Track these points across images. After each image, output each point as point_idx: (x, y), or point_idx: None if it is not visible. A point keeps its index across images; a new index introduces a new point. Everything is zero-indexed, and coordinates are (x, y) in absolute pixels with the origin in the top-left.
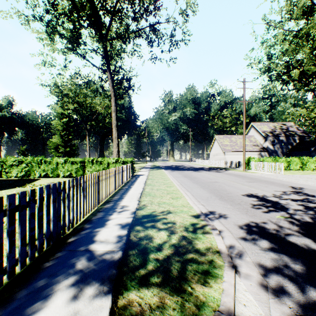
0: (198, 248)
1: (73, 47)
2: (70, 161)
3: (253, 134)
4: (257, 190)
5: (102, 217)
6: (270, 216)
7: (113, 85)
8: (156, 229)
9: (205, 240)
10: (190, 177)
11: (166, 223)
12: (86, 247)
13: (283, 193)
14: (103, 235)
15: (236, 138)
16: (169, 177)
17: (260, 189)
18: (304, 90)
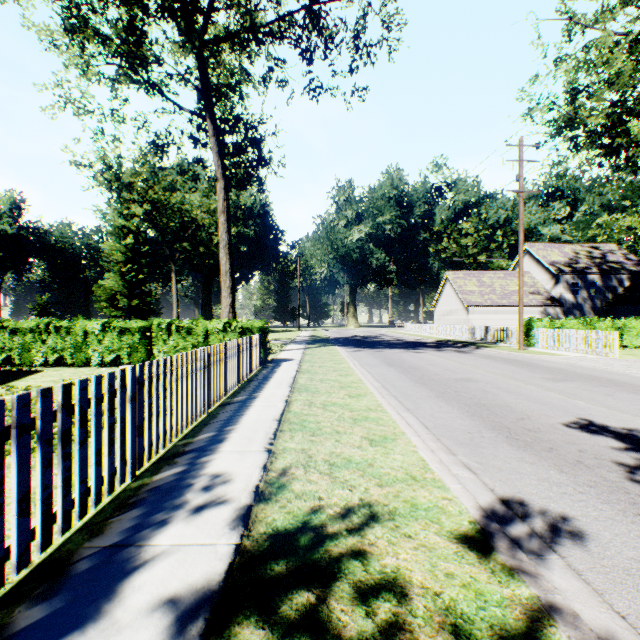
0: None
1: (130, 66)
2: (116, 328)
3: (528, 268)
4: (596, 408)
5: (117, 549)
6: None
7: (220, 151)
8: None
9: None
10: (402, 364)
11: (365, 596)
12: None
13: None
14: None
15: (493, 279)
16: (352, 368)
17: (600, 403)
18: None
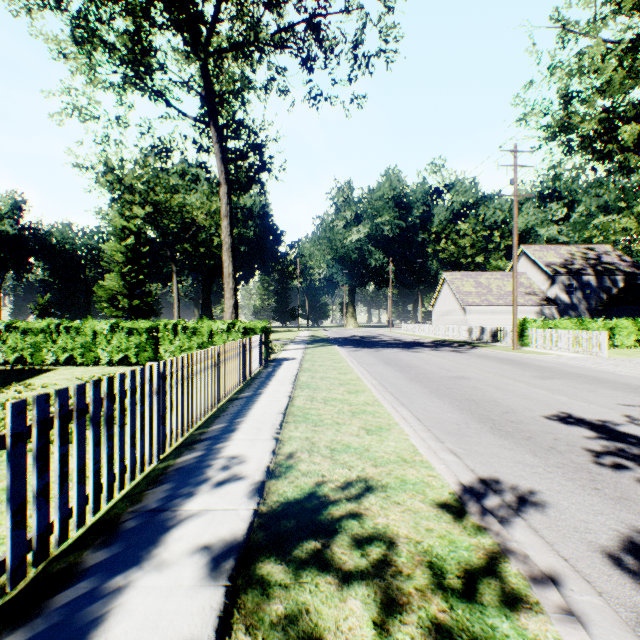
0: None
1: (135, 73)
2: (124, 328)
3: (525, 269)
4: (576, 403)
5: (156, 513)
6: None
7: (223, 157)
8: (331, 583)
9: None
10: (399, 363)
11: (361, 544)
12: None
13: None
14: (130, 619)
15: (489, 279)
16: (351, 366)
17: (581, 399)
18: None
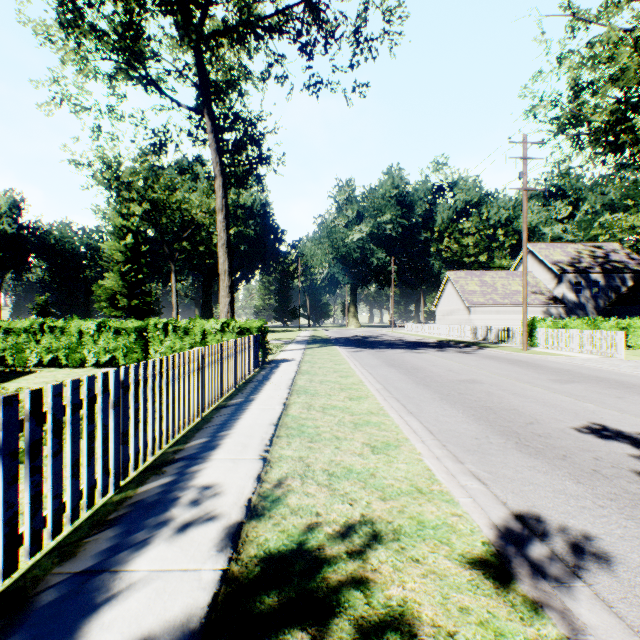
0: None
1: (127, 61)
2: (112, 328)
3: (531, 268)
4: (607, 412)
5: (89, 576)
6: None
7: (218, 148)
8: None
9: None
10: (404, 365)
11: (368, 638)
12: None
13: None
14: None
15: (494, 278)
16: (353, 368)
17: (611, 406)
18: None
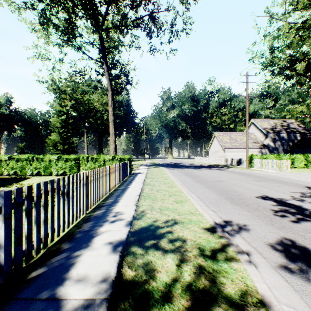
0: (228, 293)
1: (68, 38)
2: (64, 158)
3: (253, 131)
4: (271, 191)
5: (88, 231)
6: (304, 227)
7: (110, 78)
8: (160, 253)
9: (234, 276)
10: (192, 175)
11: (172, 241)
12: (53, 291)
13: (303, 195)
14: (84, 264)
15: (236, 136)
16: (169, 176)
17: (273, 189)
18: (309, 85)
